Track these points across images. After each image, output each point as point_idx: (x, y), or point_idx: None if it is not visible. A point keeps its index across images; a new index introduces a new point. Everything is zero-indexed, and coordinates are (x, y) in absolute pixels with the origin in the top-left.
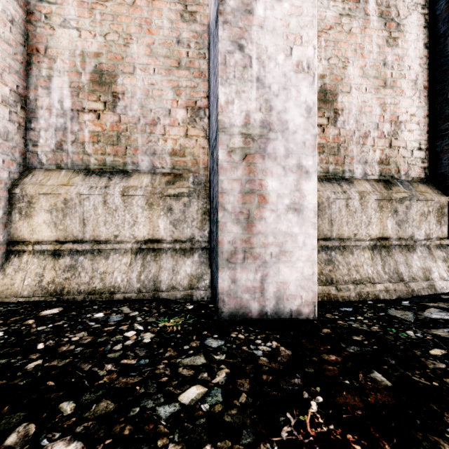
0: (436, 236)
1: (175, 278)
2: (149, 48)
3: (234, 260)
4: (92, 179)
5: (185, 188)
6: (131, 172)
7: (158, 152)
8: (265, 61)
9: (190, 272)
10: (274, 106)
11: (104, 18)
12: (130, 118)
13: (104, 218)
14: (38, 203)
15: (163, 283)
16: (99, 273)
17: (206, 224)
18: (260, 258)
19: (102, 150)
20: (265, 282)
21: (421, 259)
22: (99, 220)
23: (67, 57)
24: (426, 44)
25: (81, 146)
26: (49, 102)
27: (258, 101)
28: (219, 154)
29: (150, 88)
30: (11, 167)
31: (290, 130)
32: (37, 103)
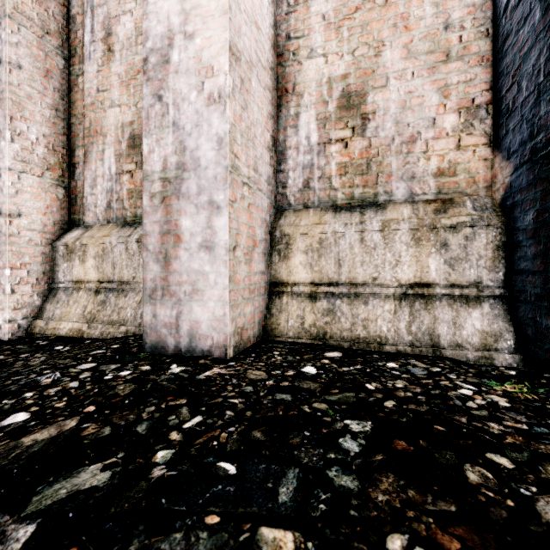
0: None
1: (458, 334)
2: (406, 49)
3: None
4: (343, 215)
5: (464, 216)
6: (383, 203)
7: (418, 175)
8: None
9: (480, 327)
10: None
11: (352, 33)
12: (382, 140)
13: (360, 258)
14: (294, 244)
15: (443, 338)
16: (360, 319)
17: (500, 264)
18: None
19: (349, 182)
20: None
21: None
22: (356, 260)
23: (314, 89)
24: None
25: (327, 182)
26: (297, 140)
27: None
28: None
29: (407, 97)
30: (270, 210)
31: None
32: (286, 144)
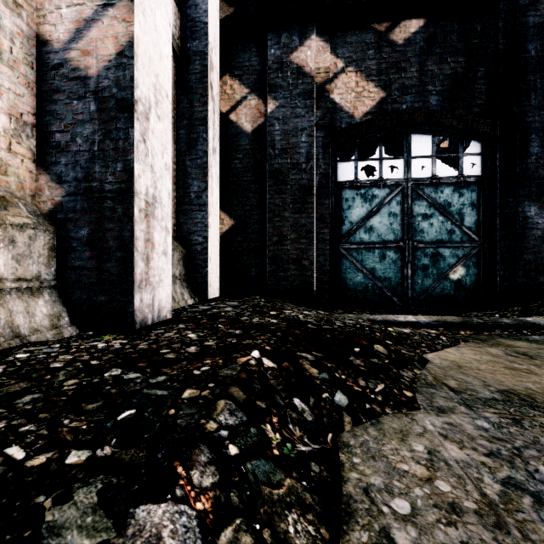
0: (183, 274)
1: (34, 321)
2: None
3: (142, 286)
4: None
5: (26, 218)
6: None
7: None
8: (154, 156)
9: (47, 312)
10: (158, 187)
11: None
12: None
13: None
14: None
15: (23, 327)
16: None
17: (53, 261)
18: (152, 284)
19: None
20: (154, 300)
21: (180, 288)
22: None
23: None
24: (175, 151)
25: None
26: None
27: (152, 180)
28: (135, 211)
29: None
30: None
31: (163, 204)
32: None
